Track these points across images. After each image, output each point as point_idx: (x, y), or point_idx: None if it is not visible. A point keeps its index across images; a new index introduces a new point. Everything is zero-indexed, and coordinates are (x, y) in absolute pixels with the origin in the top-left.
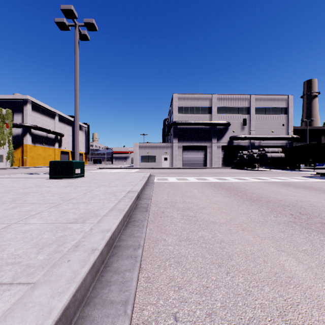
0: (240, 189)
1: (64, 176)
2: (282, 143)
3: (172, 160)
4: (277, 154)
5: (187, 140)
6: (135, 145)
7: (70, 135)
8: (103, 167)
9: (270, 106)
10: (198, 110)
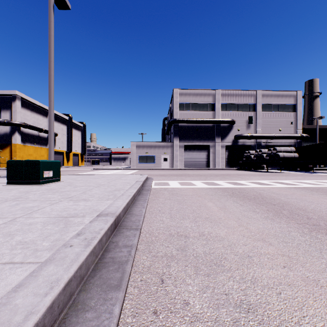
0: (276, 201)
1: (28, 182)
2: (290, 142)
3: (173, 160)
4: (290, 154)
5: (188, 139)
6: (133, 145)
7: (65, 135)
8: (97, 169)
9: (278, 103)
10: (200, 107)
